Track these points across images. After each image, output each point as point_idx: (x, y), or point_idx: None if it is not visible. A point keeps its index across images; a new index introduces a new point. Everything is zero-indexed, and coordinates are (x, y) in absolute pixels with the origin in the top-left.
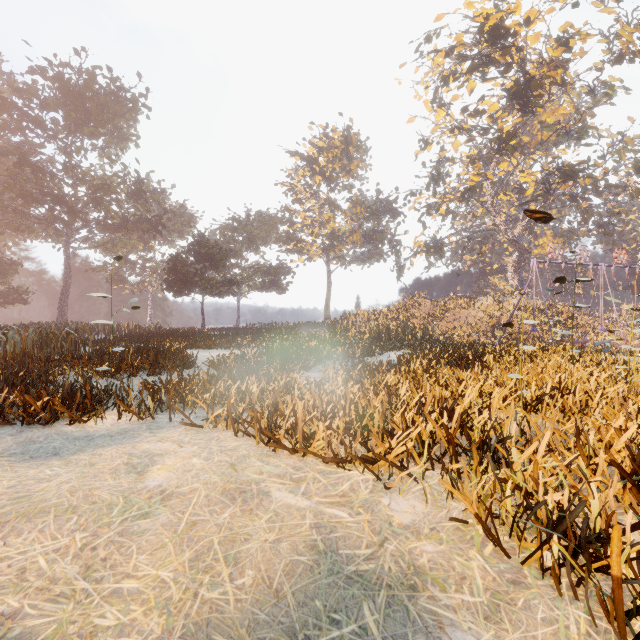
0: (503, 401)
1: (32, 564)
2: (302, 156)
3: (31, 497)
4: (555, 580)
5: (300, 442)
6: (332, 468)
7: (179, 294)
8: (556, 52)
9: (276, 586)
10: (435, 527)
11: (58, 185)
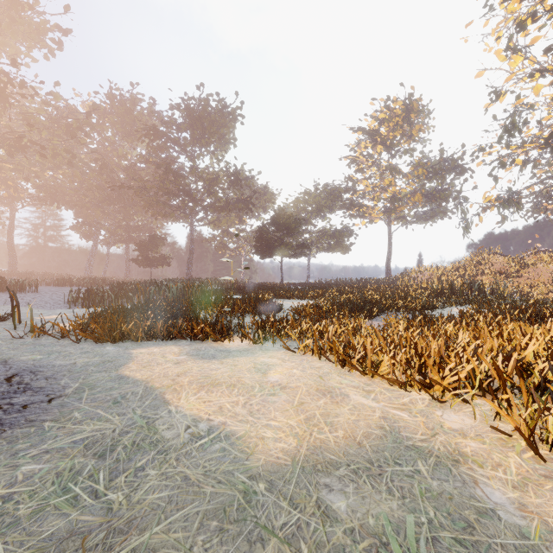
0: None
1: (224, 406)
2: (364, 130)
3: (211, 377)
4: None
5: (369, 367)
6: (395, 388)
7: (264, 256)
8: None
9: (358, 441)
10: (480, 434)
11: (187, 183)
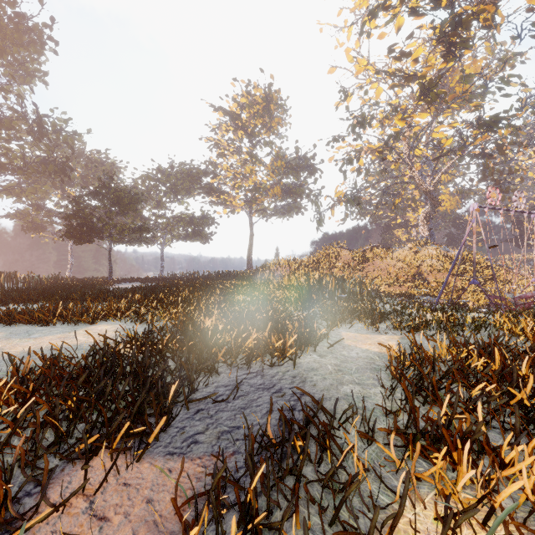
0: None
1: None
2: (225, 110)
3: None
4: None
5: None
6: None
7: (78, 241)
8: None
9: None
10: None
11: None
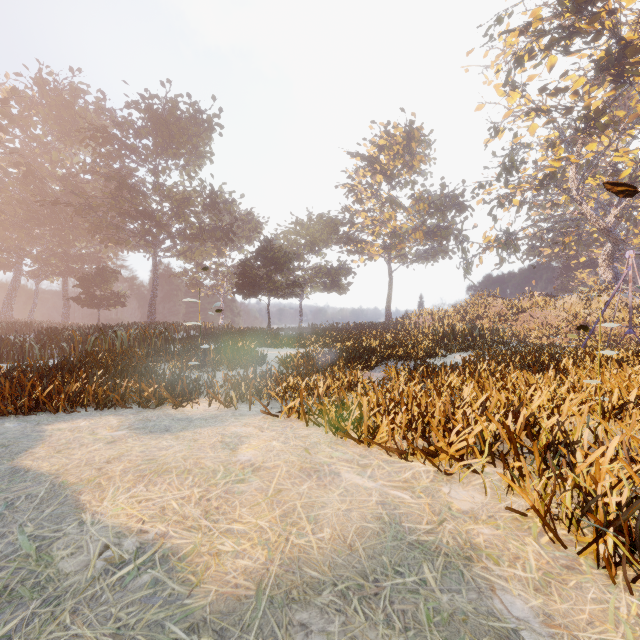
0: (579, 408)
1: (168, 505)
2: (363, 156)
3: (157, 460)
4: (607, 567)
5: (365, 433)
6: (395, 458)
7: (248, 296)
8: None
9: (349, 542)
10: (493, 515)
11: (149, 203)
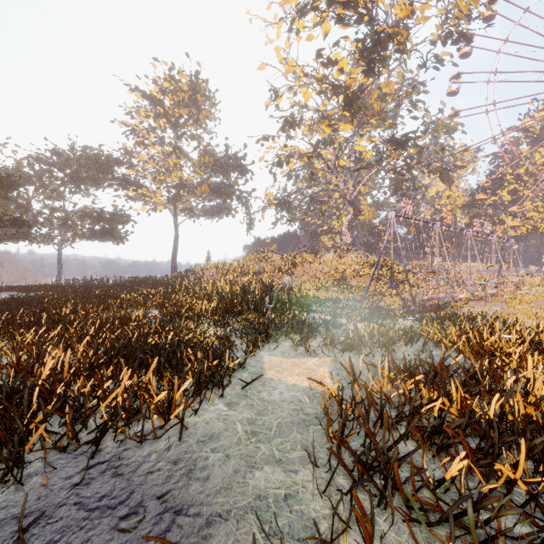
0: None
1: None
2: (143, 92)
3: None
4: None
5: None
6: None
7: None
8: (403, 12)
9: None
10: None
11: None
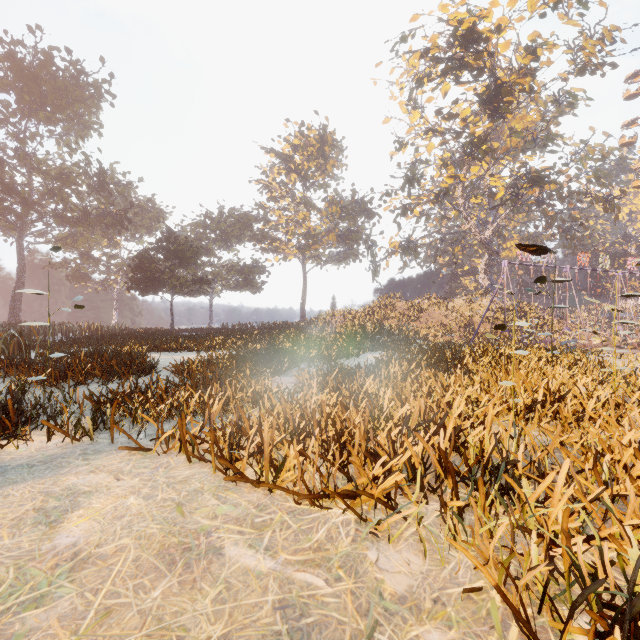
0: None
1: None
2: (277, 153)
3: None
4: None
5: (266, 472)
6: (305, 505)
7: (146, 293)
8: (525, 60)
9: None
10: (439, 597)
11: (9, 173)
